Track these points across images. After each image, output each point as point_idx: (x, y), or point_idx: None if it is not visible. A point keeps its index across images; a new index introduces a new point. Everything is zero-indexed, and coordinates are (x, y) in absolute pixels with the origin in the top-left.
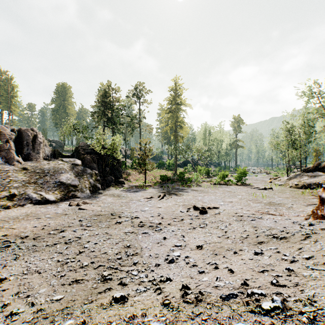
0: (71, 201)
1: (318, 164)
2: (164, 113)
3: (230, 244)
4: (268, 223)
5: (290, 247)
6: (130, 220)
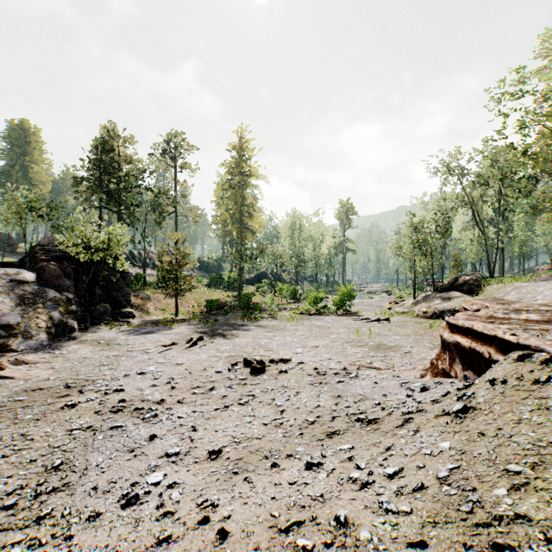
0: None
1: (455, 280)
2: (219, 189)
3: (278, 441)
4: (364, 387)
5: (375, 445)
6: (101, 397)
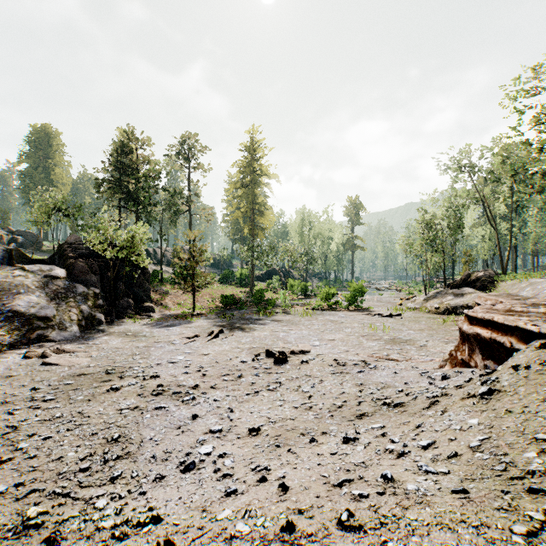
0: (33, 348)
1: (468, 276)
2: (232, 188)
3: (311, 421)
4: (384, 377)
5: (404, 424)
6: (140, 382)
